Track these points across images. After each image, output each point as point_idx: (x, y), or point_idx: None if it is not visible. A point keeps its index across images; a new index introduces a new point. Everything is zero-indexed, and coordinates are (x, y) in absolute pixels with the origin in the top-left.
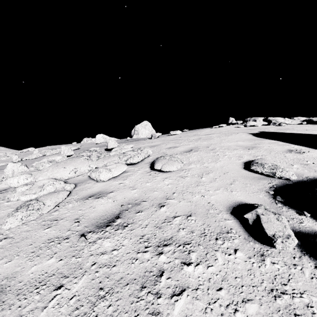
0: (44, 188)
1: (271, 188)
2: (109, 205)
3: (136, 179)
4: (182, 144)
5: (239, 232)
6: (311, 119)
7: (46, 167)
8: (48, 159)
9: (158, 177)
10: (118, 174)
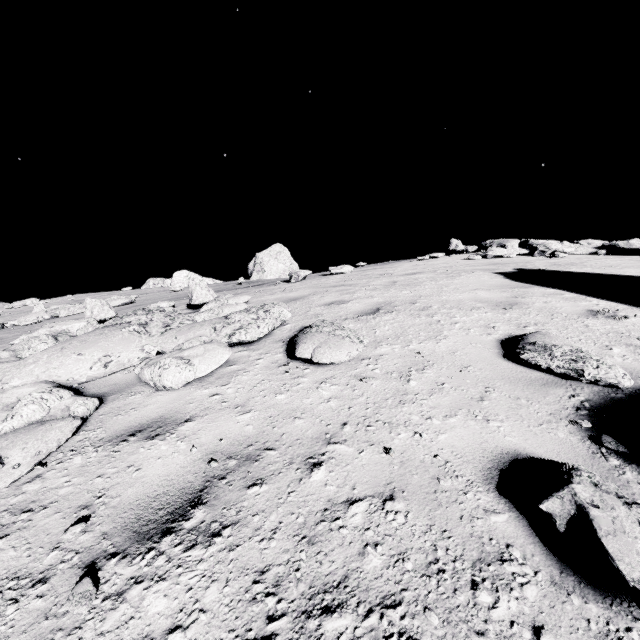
0: (16, 412)
1: (579, 410)
2: (179, 460)
3: (253, 382)
4: (357, 296)
5: (533, 558)
6: (615, 243)
7: (39, 350)
8: (51, 328)
9: (304, 377)
10: (208, 371)
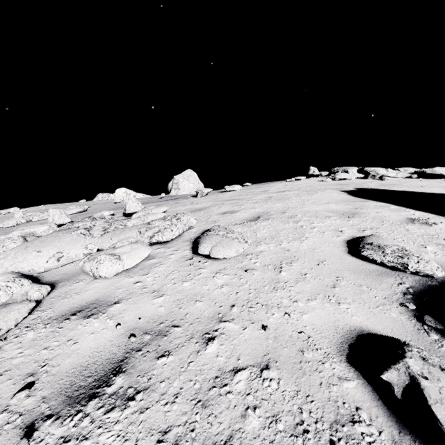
0: None
1: (405, 295)
2: (107, 335)
3: (167, 272)
4: (244, 208)
5: (377, 419)
6: (424, 170)
7: (10, 248)
8: (23, 231)
9: (204, 268)
10: (133, 265)
